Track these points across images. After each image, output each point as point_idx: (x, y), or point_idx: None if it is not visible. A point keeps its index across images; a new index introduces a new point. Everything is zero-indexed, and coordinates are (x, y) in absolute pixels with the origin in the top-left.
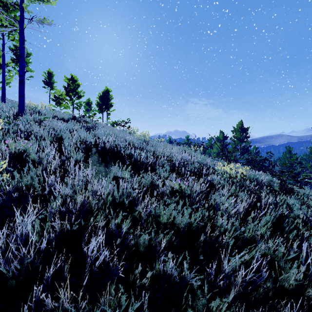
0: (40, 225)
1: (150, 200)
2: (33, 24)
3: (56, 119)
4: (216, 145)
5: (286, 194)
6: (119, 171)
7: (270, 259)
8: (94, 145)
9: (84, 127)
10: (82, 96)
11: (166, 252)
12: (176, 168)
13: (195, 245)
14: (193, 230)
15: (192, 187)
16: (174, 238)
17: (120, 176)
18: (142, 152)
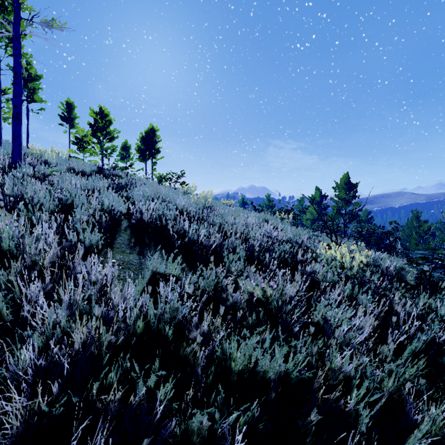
0: (1, 389)
1: (213, 315)
2: (36, 28)
3: (73, 172)
4: (311, 208)
5: (433, 295)
6: (162, 264)
7: (435, 442)
8: (127, 214)
9: (113, 186)
10: (115, 138)
11: (243, 441)
12: (256, 254)
13: (298, 425)
14: (291, 383)
15: (283, 290)
16: (258, 411)
17: (163, 271)
18: (201, 226)
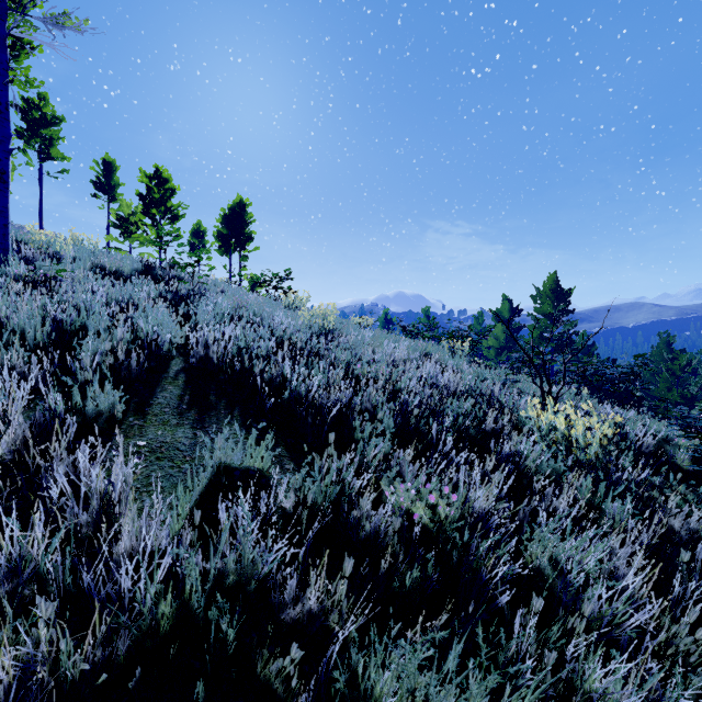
0: None
1: (333, 557)
2: (36, 27)
3: (101, 272)
4: (495, 330)
5: None
6: (235, 450)
7: None
8: (184, 346)
9: (167, 295)
10: (180, 217)
11: None
12: (413, 421)
13: None
14: None
15: (468, 500)
16: None
17: (237, 463)
18: (315, 369)
